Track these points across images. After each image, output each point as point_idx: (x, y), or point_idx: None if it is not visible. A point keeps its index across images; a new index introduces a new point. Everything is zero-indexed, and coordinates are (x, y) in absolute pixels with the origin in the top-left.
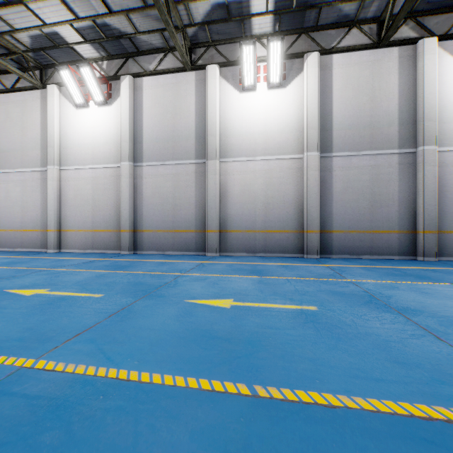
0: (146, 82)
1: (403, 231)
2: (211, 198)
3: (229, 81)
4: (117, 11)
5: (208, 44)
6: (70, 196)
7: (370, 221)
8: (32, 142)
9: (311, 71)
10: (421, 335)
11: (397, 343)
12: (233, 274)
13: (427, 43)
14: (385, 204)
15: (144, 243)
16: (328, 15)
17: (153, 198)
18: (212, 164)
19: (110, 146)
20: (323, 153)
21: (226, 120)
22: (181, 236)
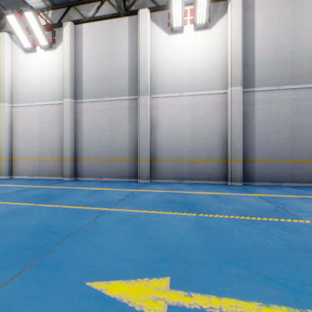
0: (85, 28)
1: None
2: (143, 130)
3: (159, 24)
4: None
5: None
6: (20, 129)
7: (291, 150)
8: None
9: (235, 12)
10: None
11: None
12: (165, 210)
13: None
14: (305, 135)
15: (84, 170)
16: None
17: (91, 131)
18: (143, 99)
19: (54, 86)
20: (245, 88)
21: (156, 60)
22: (116, 164)
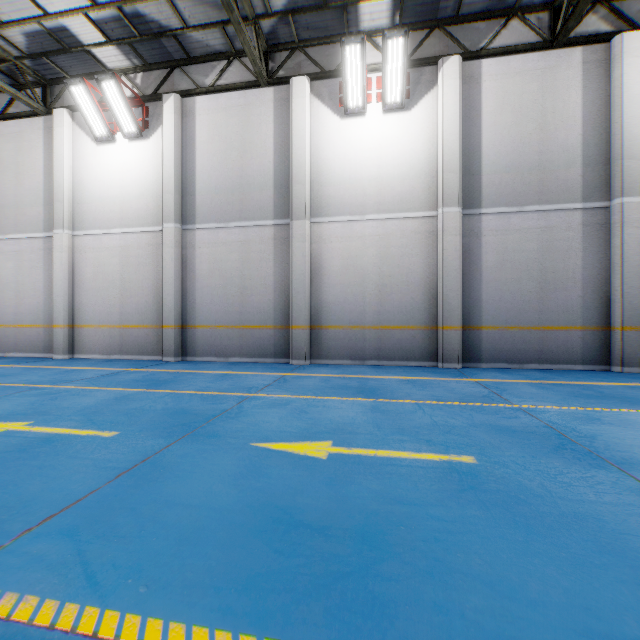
0: (200, 104)
1: (589, 328)
2: (298, 277)
3: (325, 101)
4: None
5: (293, 46)
6: (87, 275)
7: (539, 311)
8: (32, 195)
9: (449, 85)
10: None
11: None
12: (332, 396)
13: (628, 40)
14: (562, 286)
15: (198, 344)
16: None
17: (210, 278)
18: (299, 226)
19: (147, 200)
20: (466, 209)
21: (320, 160)
22: (253, 334)
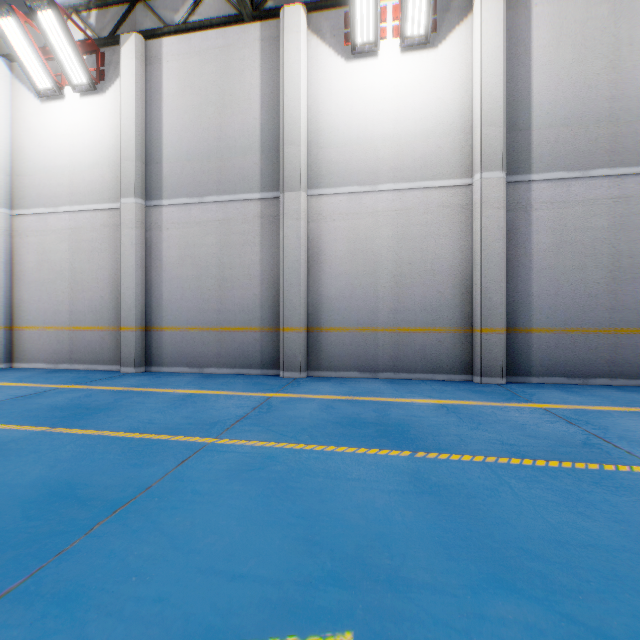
0: (168, 47)
1: None
2: (291, 265)
3: (326, 38)
4: None
5: None
6: (30, 264)
7: (609, 309)
8: None
9: (490, 11)
10: None
11: None
12: (339, 443)
13: None
14: None
15: (165, 351)
16: None
17: (181, 267)
18: (293, 199)
19: (103, 170)
20: (511, 174)
21: (319, 115)
22: (234, 338)
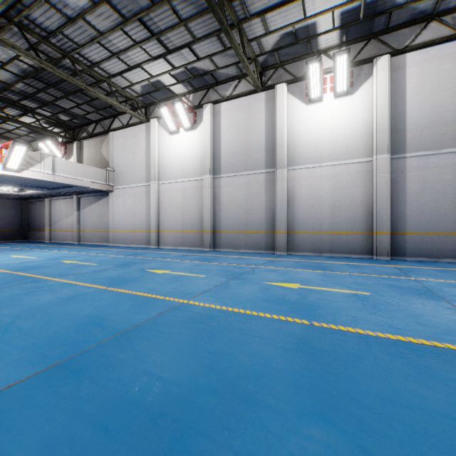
0: (223, 107)
1: None
2: (280, 203)
3: (296, 95)
4: (203, 57)
5: (277, 66)
6: (166, 204)
7: (452, 222)
8: (140, 164)
9: (381, 75)
10: (455, 314)
11: (428, 316)
12: (300, 269)
13: None
14: None
15: (222, 242)
16: (399, 16)
17: (229, 204)
18: (280, 173)
19: (195, 163)
20: (394, 154)
21: (293, 132)
22: (253, 236)
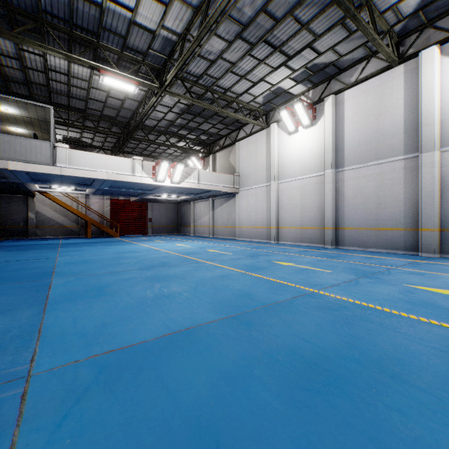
0: (347, 95)
1: None
2: (427, 194)
3: None
4: (325, 50)
5: (421, 28)
6: (284, 202)
7: None
8: (261, 167)
9: None
10: None
11: None
12: None
13: None
14: None
15: (345, 239)
16: None
17: (354, 199)
18: (428, 156)
19: (315, 159)
20: None
21: (448, 103)
22: (386, 234)
